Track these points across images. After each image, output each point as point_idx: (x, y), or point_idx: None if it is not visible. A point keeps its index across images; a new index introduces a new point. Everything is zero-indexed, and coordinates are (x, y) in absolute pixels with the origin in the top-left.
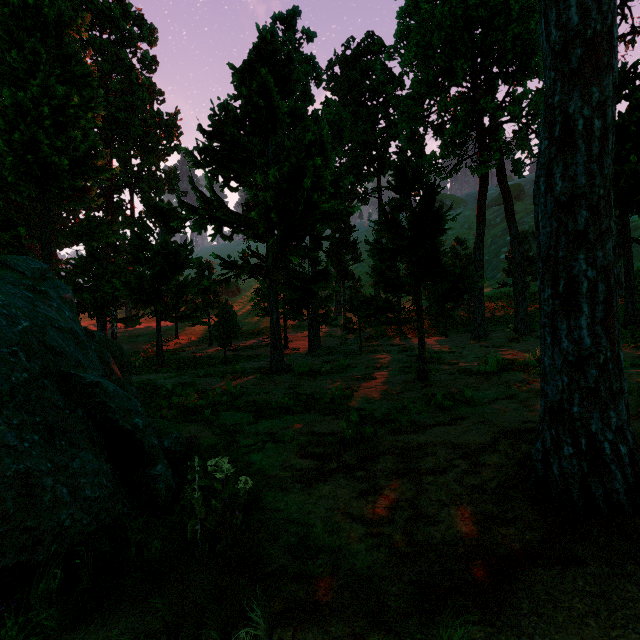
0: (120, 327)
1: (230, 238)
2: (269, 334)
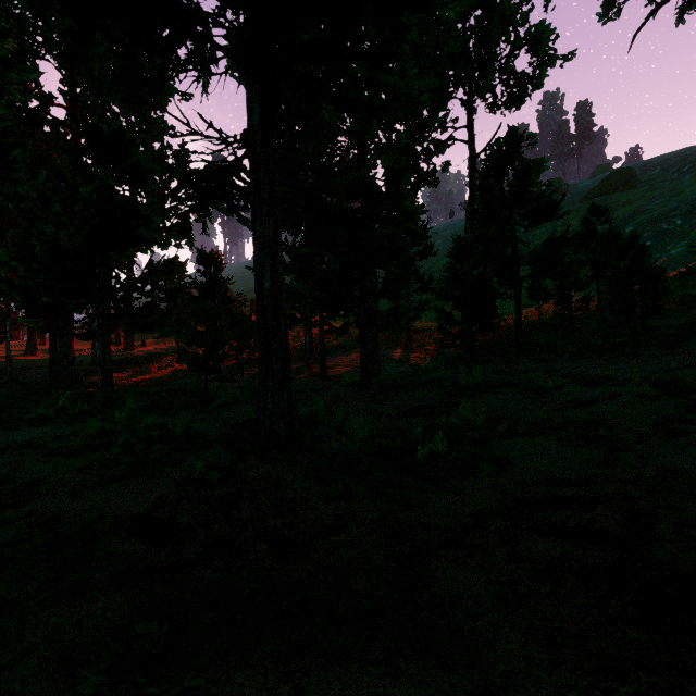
0: (119, 350)
1: (160, 87)
2: (303, 358)
